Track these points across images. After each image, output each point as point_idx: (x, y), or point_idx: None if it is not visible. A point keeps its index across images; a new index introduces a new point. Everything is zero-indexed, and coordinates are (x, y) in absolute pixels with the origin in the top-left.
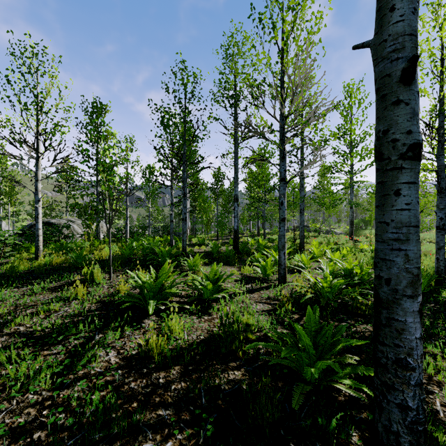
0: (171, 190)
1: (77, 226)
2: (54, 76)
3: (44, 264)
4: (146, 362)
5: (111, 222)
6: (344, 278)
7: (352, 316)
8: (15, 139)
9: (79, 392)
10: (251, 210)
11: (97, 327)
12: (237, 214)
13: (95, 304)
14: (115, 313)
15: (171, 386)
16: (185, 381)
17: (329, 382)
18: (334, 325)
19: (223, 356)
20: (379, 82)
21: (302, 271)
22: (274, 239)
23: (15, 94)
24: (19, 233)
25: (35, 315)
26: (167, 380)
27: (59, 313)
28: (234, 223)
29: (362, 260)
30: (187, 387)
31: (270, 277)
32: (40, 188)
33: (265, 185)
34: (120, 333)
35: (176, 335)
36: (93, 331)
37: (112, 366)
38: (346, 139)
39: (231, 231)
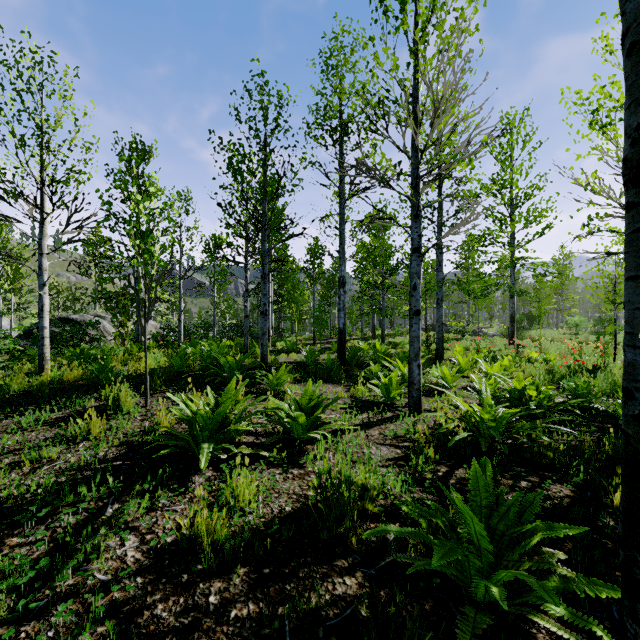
0: (246, 270)
1: (108, 325)
2: (66, 96)
3: (50, 381)
4: (189, 559)
5: (148, 317)
6: (510, 403)
7: (533, 468)
8: (7, 191)
9: (57, 627)
10: (364, 300)
11: (112, 491)
12: (343, 305)
13: (116, 449)
14: (146, 464)
15: (229, 611)
16: (256, 600)
17: (520, 606)
18: (508, 486)
19: (324, 546)
20: (637, 29)
21: (443, 392)
22: (398, 343)
23: (6, 122)
24: (24, 334)
25: (15, 467)
26: (223, 597)
27: (56, 465)
28: (339, 319)
29: (538, 375)
30: (259, 613)
31: (395, 401)
32: (45, 266)
33: (385, 263)
34: (151, 501)
35: (245, 505)
36: (105, 498)
37: (124, 572)
38: (505, 194)
39: (333, 331)
